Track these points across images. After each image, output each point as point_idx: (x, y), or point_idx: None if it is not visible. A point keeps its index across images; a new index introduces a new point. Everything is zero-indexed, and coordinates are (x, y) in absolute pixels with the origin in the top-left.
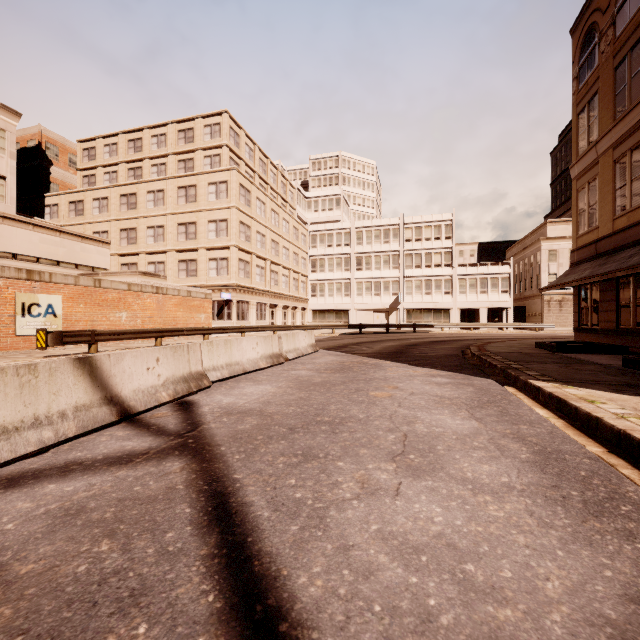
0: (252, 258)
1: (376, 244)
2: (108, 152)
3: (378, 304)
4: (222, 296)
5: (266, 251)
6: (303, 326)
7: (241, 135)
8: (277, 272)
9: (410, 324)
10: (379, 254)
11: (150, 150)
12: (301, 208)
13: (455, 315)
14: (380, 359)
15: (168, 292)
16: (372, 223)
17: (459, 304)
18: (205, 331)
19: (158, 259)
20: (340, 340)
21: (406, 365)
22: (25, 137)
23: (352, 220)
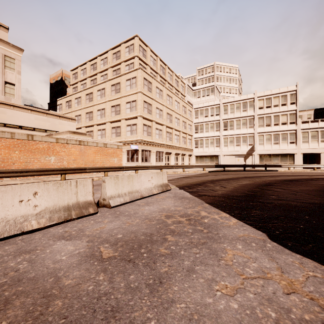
0: (153, 124)
1: (237, 112)
2: (82, 73)
3: (238, 151)
4: (131, 147)
5: (163, 120)
6: (182, 166)
7: (147, 50)
8: (171, 133)
9: (262, 165)
10: (239, 119)
11: (100, 68)
12: (189, 96)
13: (299, 158)
14: (224, 211)
15: (88, 144)
16: (234, 99)
17: (302, 150)
18: (105, 169)
19: (102, 127)
20: (204, 177)
21: (262, 237)
22: (57, 75)
23: (220, 99)
